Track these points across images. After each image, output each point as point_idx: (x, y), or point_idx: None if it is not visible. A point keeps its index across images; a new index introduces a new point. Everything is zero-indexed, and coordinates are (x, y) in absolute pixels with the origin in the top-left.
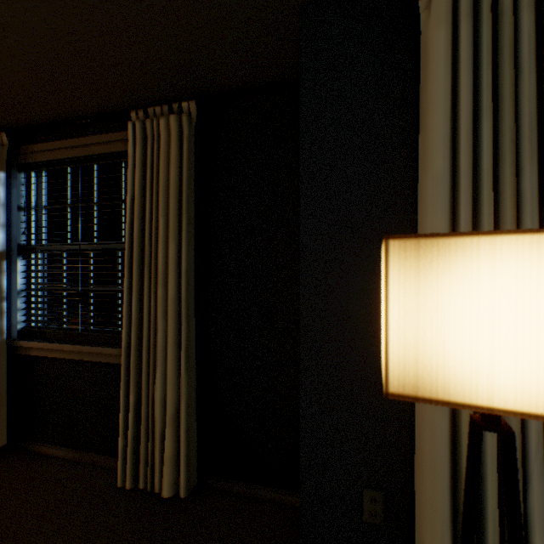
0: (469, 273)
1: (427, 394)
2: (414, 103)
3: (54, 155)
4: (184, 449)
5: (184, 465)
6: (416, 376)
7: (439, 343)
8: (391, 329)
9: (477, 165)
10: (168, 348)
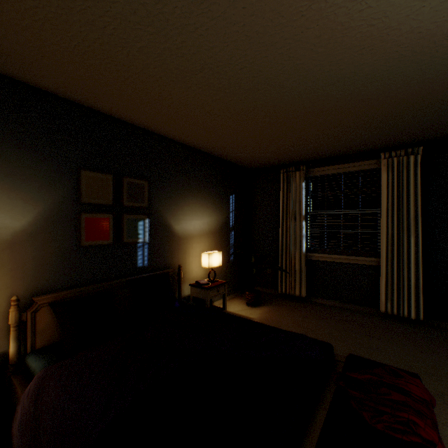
0: None
1: None
2: None
3: (325, 173)
4: (421, 299)
5: (421, 306)
6: None
7: None
8: None
9: None
10: (411, 256)
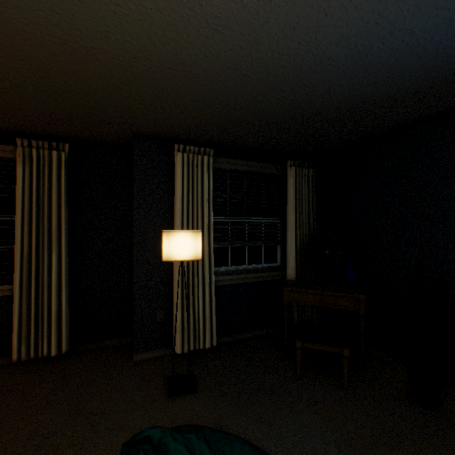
0: (176, 238)
1: (170, 260)
2: (174, 180)
3: None
4: (65, 328)
5: (65, 336)
6: (168, 257)
7: (172, 250)
8: (164, 249)
9: (189, 206)
10: (54, 277)
